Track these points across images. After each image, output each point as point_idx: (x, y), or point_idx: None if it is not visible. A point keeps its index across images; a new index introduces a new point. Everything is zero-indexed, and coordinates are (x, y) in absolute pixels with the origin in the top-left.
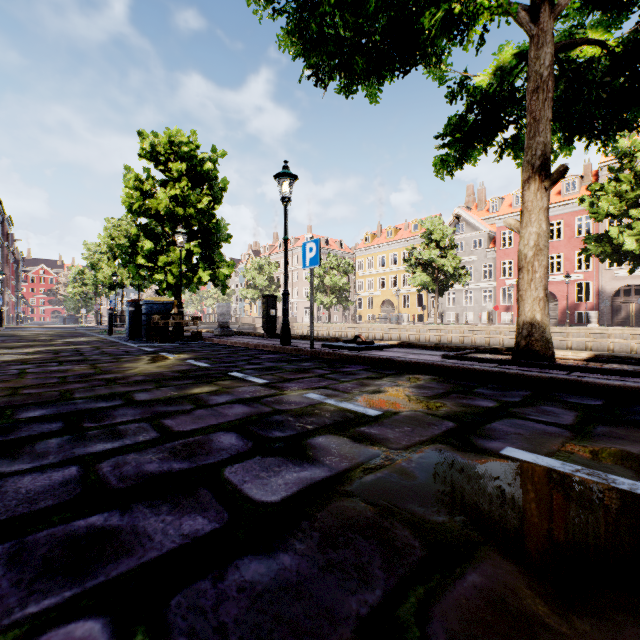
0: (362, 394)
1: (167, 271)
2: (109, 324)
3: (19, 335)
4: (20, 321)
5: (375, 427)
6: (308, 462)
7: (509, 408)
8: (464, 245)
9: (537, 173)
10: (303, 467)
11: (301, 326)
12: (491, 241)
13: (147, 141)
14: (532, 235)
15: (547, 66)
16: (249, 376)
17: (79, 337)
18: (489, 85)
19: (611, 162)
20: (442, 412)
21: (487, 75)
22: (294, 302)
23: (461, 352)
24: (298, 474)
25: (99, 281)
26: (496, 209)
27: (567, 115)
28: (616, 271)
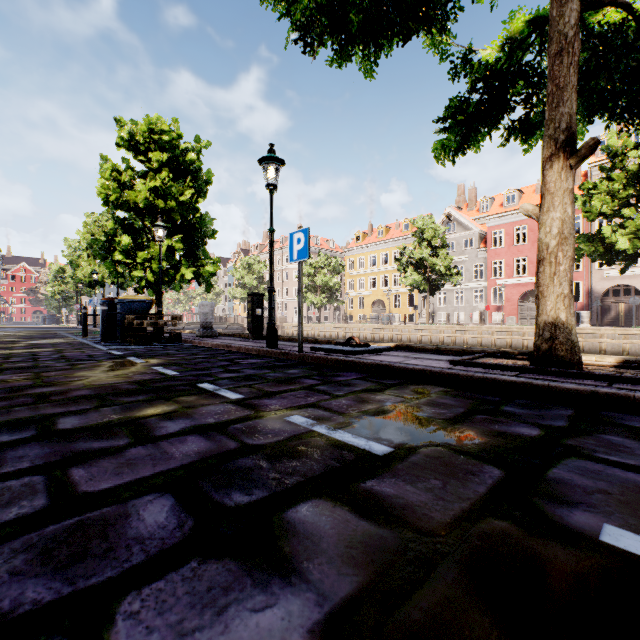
0: (362, 416)
1: (147, 268)
2: (83, 324)
3: None
4: None
5: (387, 480)
6: (280, 576)
7: (561, 439)
8: (455, 245)
9: (561, 149)
10: (270, 593)
11: (291, 326)
12: (482, 241)
13: (125, 129)
14: (555, 221)
15: (573, 25)
16: (221, 389)
17: (49, 338)
18: (496, 60)
19: (601, 162)
20: (475, 447)
21: (495, 48)
22: (284, 302)
23: (470, 357)
24: (258, 618)
25: (78, 279)
26: (487, 209)
27: (587, 89)
28: (606, 271)
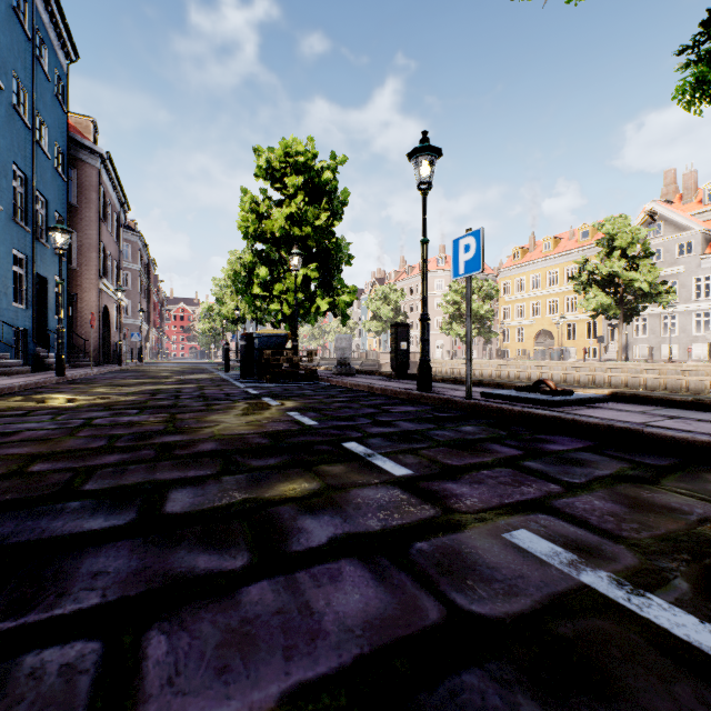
0: (671, 552)
1: (283, 300)
2: (225, 360)
3: (147, 371)
4: (161, 357)
5: None
6: None
7: None
8: (662, 252)
9: None
10: None
11: (432, 363)
12: (708, 244)
13: (263, 158)
14: None
15: None
16: (376, 454)
17: (196, 374)
18: None
19: None
20: None
21: None
22: None
23: None
24: None
25: (223, 316)
26: None
27: None
28: None
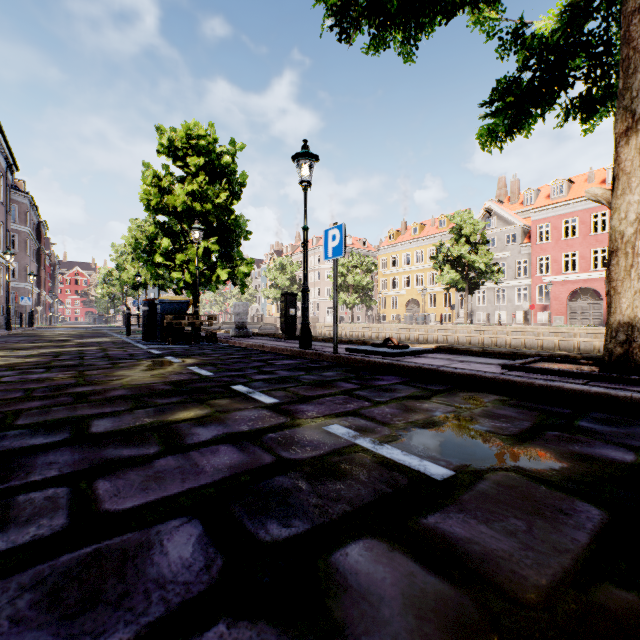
0: (410, 428)
1: (185, 269)
2: (127, 324)
3: (41, 335)
4: (54, 321)
5: (453, 515)
6: None
7: None
8: (496, 240)
9: None
10: None
11: (323, 326)
12: (526, 236)
13: (165, 136)
14: (633, 205)
15: None
16: (255, 391)
17: (96, 337)
18: (552, 32)
19: None
20: (556, 475)
21: (551, 18)
22: (316, 302)
23: (524, 360)
24: None
25: (124, 281)
26: (531, 202)
27: None
28: None
